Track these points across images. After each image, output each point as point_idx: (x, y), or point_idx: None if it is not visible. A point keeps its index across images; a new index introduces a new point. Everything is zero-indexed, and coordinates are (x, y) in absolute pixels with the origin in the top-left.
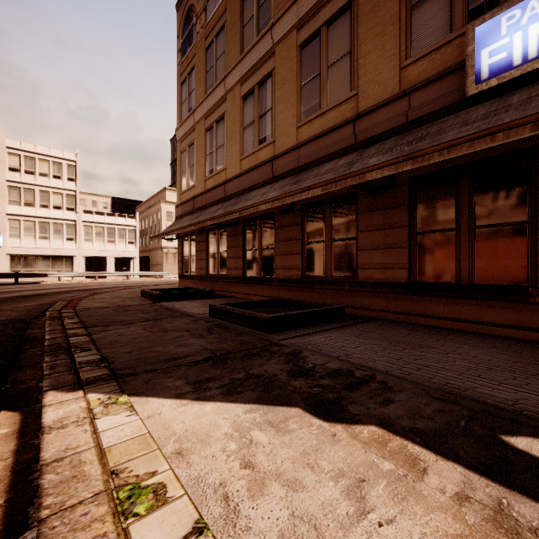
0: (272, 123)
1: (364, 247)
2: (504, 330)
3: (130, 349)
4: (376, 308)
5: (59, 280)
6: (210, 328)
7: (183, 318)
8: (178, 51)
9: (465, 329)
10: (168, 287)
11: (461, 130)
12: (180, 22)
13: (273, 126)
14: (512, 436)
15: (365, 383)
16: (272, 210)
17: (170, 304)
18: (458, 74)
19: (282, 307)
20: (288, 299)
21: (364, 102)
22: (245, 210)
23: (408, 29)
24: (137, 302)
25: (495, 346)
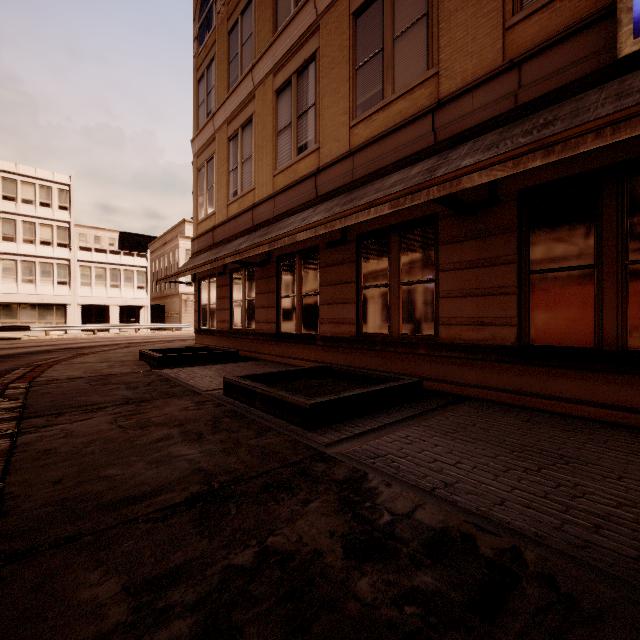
0: (315, 123)
1: (448, 293)
2: None
3: (63, 473)
4: (467, 382)
5: (46, 334)
6: (218, 418)
7: (182, 399)
8: (194, 39)
9: (612, 420)
10: (182, 345)
11: (620, 102)
12: (197, 1)
13: (317, 128)
14: None
15: (511, 583)
16: (315, 243)
17: (174, 372)
18: (601, 27)
19: (330, 379)
20: (338, 366)
21: (448, 83)
22: (277, 240)
23: None
24: (129, 369)
25: None
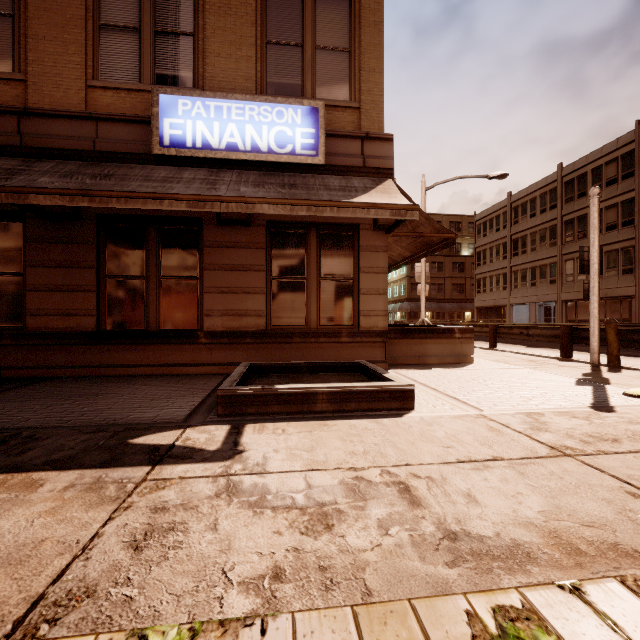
0: None
1: (36, 287)
2: (183, 368)
3: None
4: (55, 365)
5: None
6: None
7: None
8: None
9: (153, 373)
10: None
11: (143, 184)
12: None
13: None
14: (138, 438)
15: (3, 443)
16: None
17: None
18: (146, 128)
19: None
20: None
21: (36, 97)
22: None
23: (97, 48)
24: None
25: (170, 382)
